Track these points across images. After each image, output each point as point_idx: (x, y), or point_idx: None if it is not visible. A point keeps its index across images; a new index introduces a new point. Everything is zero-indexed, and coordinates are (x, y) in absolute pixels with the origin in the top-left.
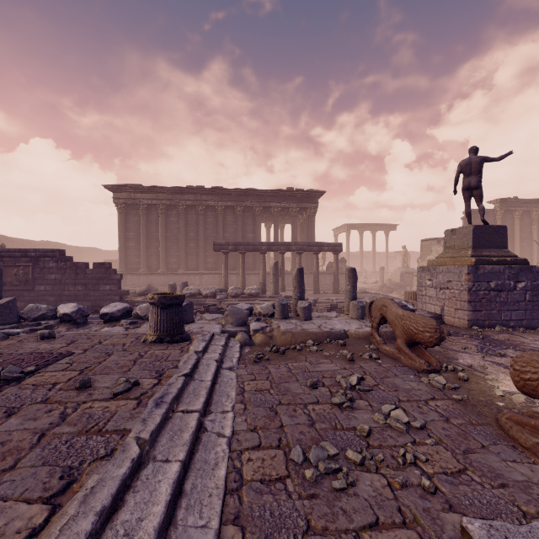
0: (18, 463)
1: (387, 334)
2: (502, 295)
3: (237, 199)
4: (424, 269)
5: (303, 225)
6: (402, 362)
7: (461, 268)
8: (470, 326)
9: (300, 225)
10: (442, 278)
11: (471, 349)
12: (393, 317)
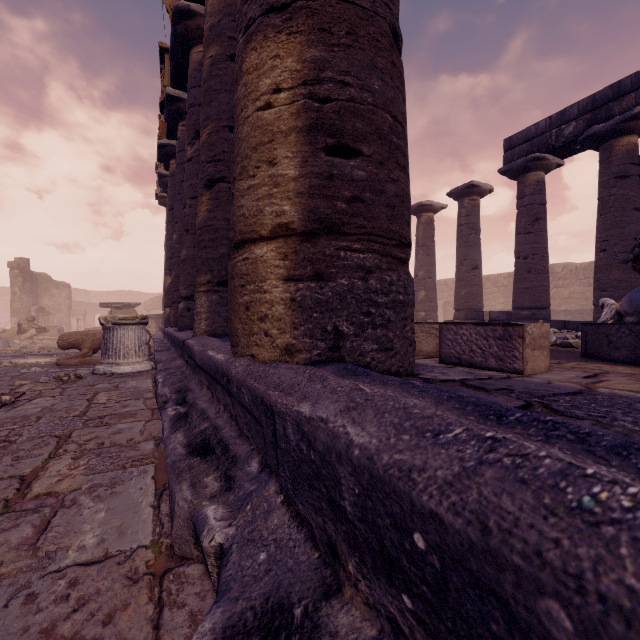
0: (41, 376)
1: None
2: None
3: None
4: None
5: None
6: None
7: None
8: None
9: None
10: None
11: None
12: None
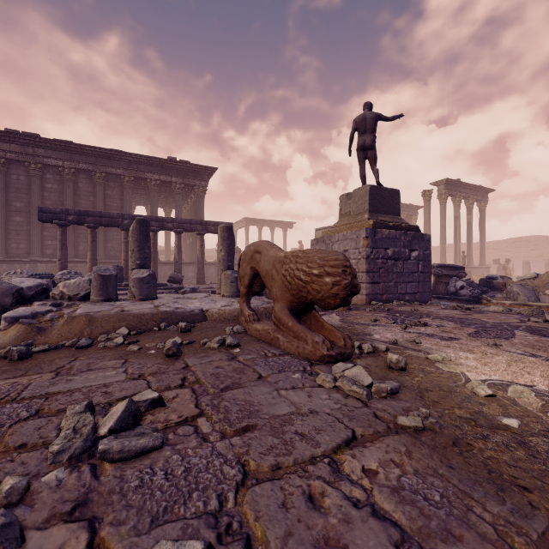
0: None
1: (269, 311)
2: (398, 264)
3: (96, 161)
4: (318, 241)
5: (192, 208)
6: (281, 347)
7: (358, 232)
8: (368, 302)
9: (189, 209)
10: (338, 248)
11: (382, 321)
12: (269, 266)
